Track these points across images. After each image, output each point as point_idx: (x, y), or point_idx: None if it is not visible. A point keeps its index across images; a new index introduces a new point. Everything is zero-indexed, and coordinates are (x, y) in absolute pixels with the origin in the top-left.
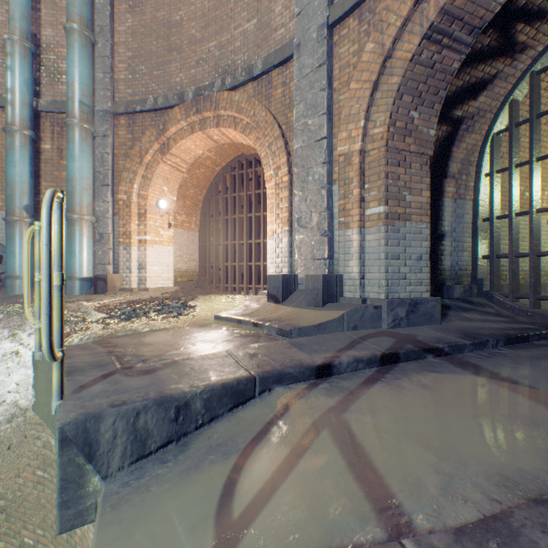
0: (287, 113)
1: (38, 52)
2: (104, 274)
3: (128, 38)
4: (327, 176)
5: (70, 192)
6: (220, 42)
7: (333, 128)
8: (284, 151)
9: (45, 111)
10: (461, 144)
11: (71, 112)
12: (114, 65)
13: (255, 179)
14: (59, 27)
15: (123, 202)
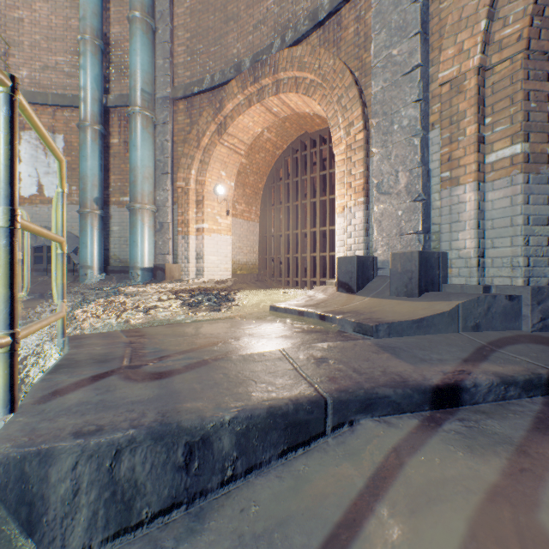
0: (361, 54)
1: (108, 50)
2: (162, 263)
3: (187, 20)
4: (421, 119)
5: (132, 181)
6: None
7: (430, 53)
8: (358, 102)
9: (113, 106)
10: None
11: (133, 101)
12: (173, 50)
13: (319, 159)
14: (125, 23)
15: (181, 190)
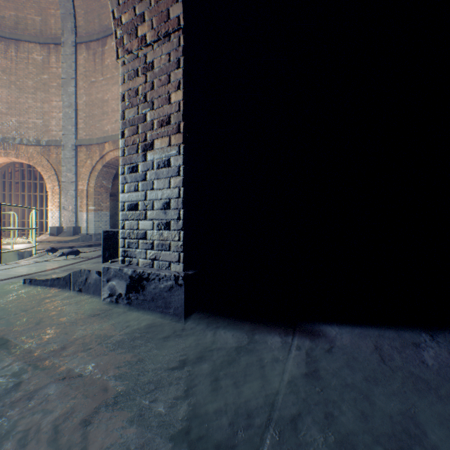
0: (59, 165)
1: None
2: None
3: None
4: (76, 194)
5: None
6: (20, 120)
7: (78, 179)
8: (58, 181)
9: None
10: None
11: None
12: None
13: (34, 174)
14: None
15: None
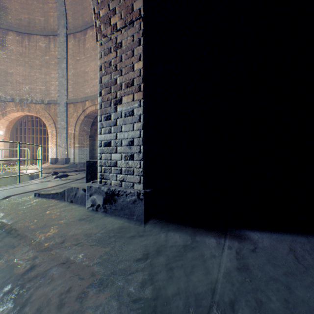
0: (56, 117)
1: None
2: None
3: None
4: (67, 136)
5: None
6: (31, 87)
7: (68, 125)
8: (55, 127)
9: None
10: None
11: None
12: None
13: (40, 123)
14: None
15: None
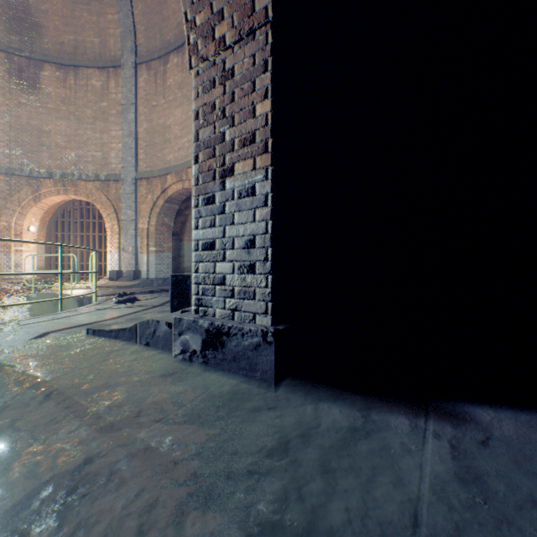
0: (118, 202)
1: None
2: None
3: (7, 129)
4: (136, 234)
5: None
6: (79, 154)
7: (138, 216)
8: (117, 219)
9: None
10: (191, 222)
11: None
12: None
13: (93, 213)
14: None
15: (5, 227)
